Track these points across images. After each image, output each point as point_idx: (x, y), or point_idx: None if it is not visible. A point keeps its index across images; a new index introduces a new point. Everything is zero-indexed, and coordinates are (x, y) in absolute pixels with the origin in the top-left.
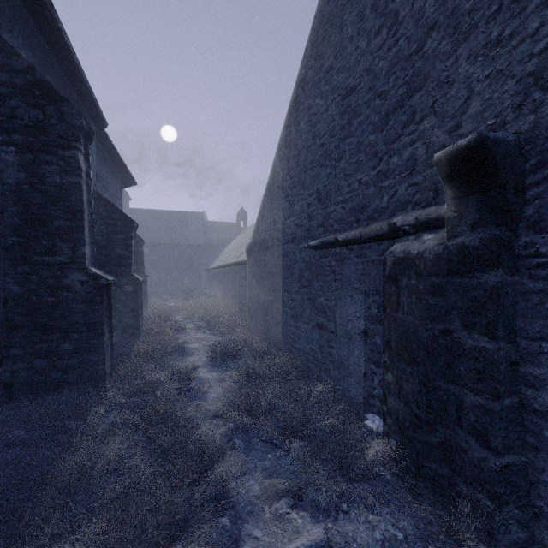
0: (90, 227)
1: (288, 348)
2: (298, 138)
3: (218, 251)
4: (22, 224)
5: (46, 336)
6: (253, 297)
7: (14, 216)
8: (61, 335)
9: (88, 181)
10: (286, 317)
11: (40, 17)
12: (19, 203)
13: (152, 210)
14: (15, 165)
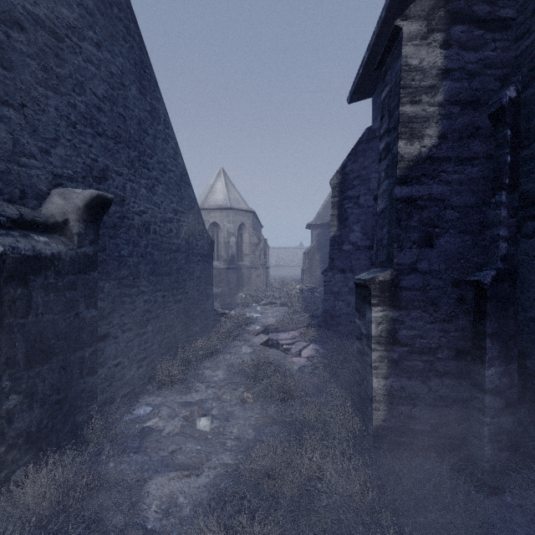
0: None
1: None
2: None
3: None
4: None
5: None
6: None
7: None
8: None
9: None
10: None
11: None
12: None
13: None
14: None
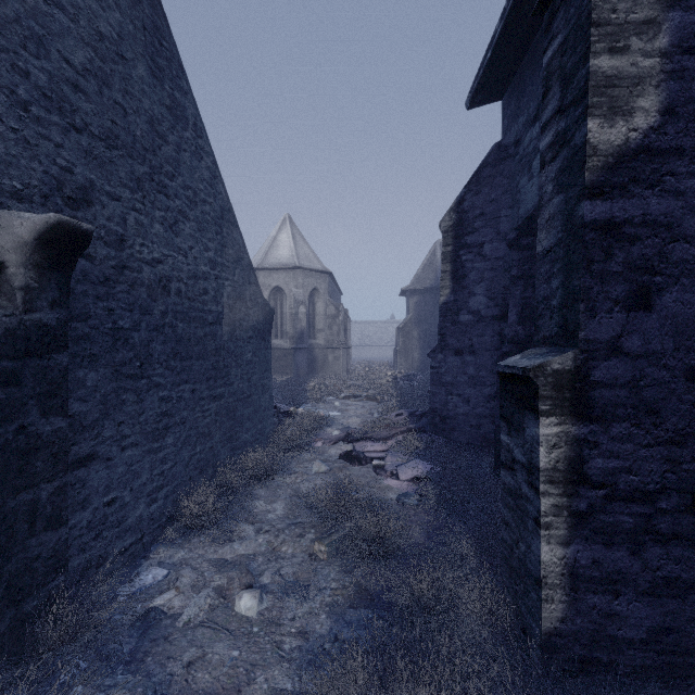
0: None
1: None
2: None
3: None
4: None
5: None
6: None
7: None
8: None
9: None
10: None
11: None
12: None
13: None
14: None
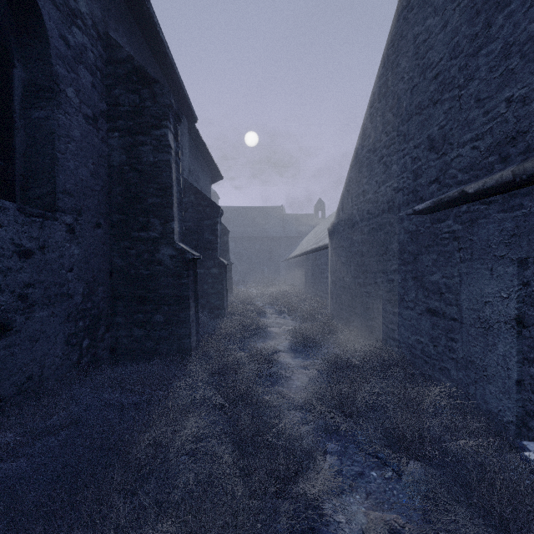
0: (178, 204)
1: (383, 338)
2: (397, 82)
3: (296, 242)
4: (124, 203)
5: (142, 306)
6: (337, 281)
7: (118, 195)
8: (154, 306)
9: (177, 160)
10: (380, 301)
11: (140, 16)
12: (121, 183)
13: (237, 207)
14: (119, 149)
